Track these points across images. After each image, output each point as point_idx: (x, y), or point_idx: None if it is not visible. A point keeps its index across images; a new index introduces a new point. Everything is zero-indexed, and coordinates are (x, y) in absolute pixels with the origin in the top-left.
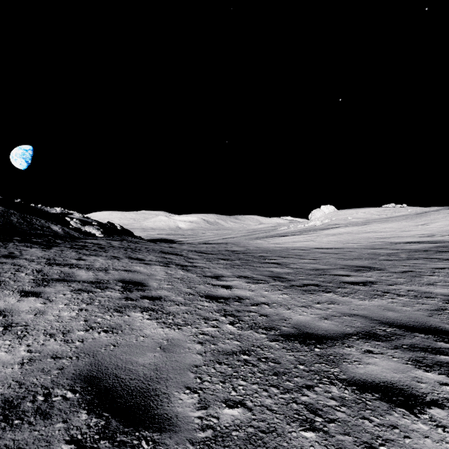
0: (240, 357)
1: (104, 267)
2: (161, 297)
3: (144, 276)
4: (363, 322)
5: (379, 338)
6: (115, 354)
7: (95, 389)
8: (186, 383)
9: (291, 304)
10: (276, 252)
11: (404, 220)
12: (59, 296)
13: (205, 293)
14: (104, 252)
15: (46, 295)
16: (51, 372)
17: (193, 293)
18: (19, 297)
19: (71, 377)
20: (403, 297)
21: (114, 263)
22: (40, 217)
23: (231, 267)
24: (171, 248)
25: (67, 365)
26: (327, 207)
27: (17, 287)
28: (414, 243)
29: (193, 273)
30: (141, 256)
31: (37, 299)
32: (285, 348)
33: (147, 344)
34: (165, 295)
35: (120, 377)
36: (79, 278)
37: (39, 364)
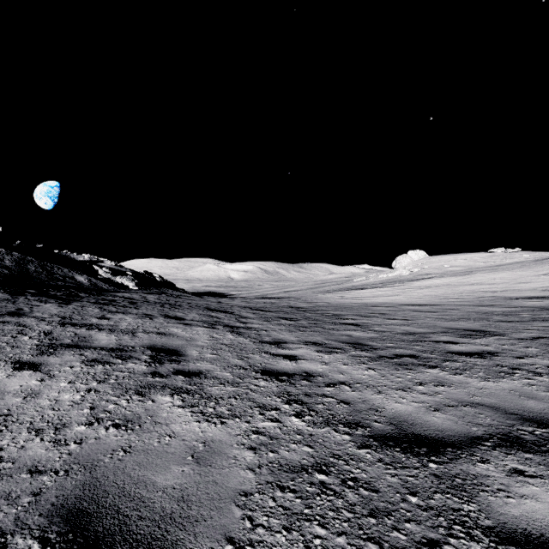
0: (313, 477)
1: (131, 329)
2: (200, 371)
3: (181, 341)
4: (495, 417)
5: (528, 447)
6: (123, 467)
7: (79, 539)
8: (228, 529)
9: (382, 384)
10: (353, 309)
11: (519, 269)
12: (64, 369)
13: (262, 367)
14: (134, 309)
15: (48, 367)
16: (20, 499)
17: (245, 366)
18: (11, 371)
19: (48, 512)
20: (542, 377)
21: (145, 323)
22: (63, 266)
23: (295, 329)
24: (220, 303)
25: (48, 486)
26: (416, 252)
27: (12, 356)
28: (538, 299)
29: (246, 337)
30: (181, 314)
31: (34, 374)
32: (383, 461)
33: (174, 449)
34: (207, 369)
35: (123, 514)
36: (97, 343)
37: (7, 484)
